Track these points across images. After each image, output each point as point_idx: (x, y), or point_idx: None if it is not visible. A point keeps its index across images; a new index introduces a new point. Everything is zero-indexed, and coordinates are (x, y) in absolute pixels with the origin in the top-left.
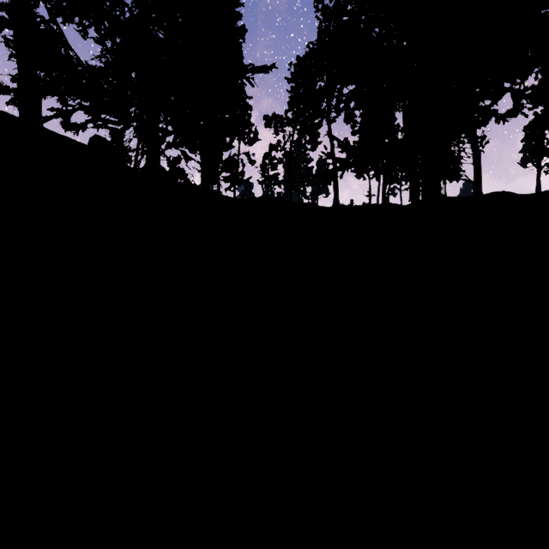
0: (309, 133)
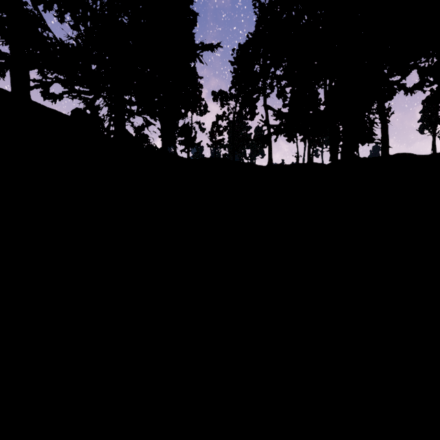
0: (248, 106)
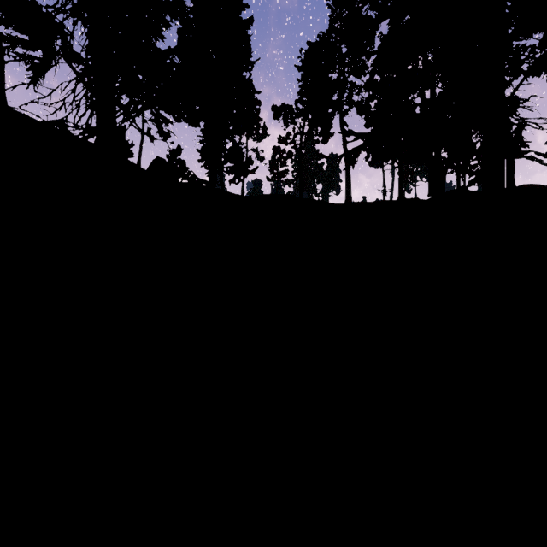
0: (320, 124)
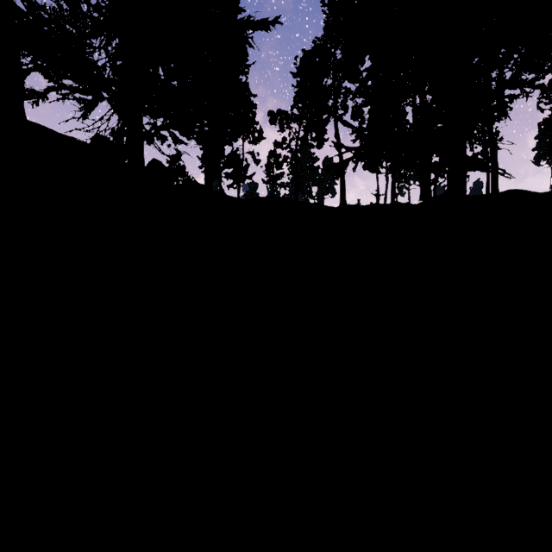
0: (315, 129)
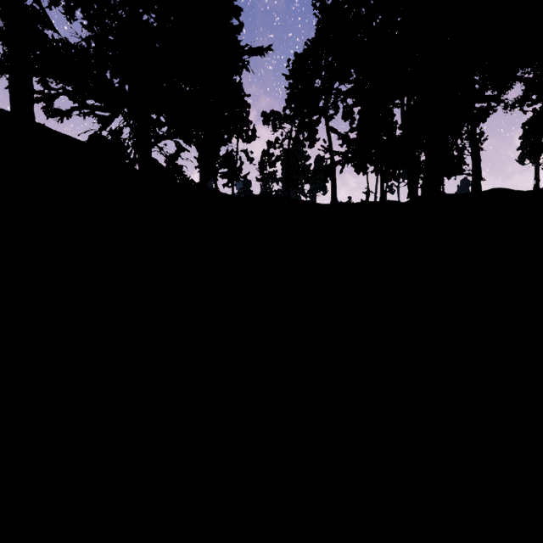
0: (307, 130)
